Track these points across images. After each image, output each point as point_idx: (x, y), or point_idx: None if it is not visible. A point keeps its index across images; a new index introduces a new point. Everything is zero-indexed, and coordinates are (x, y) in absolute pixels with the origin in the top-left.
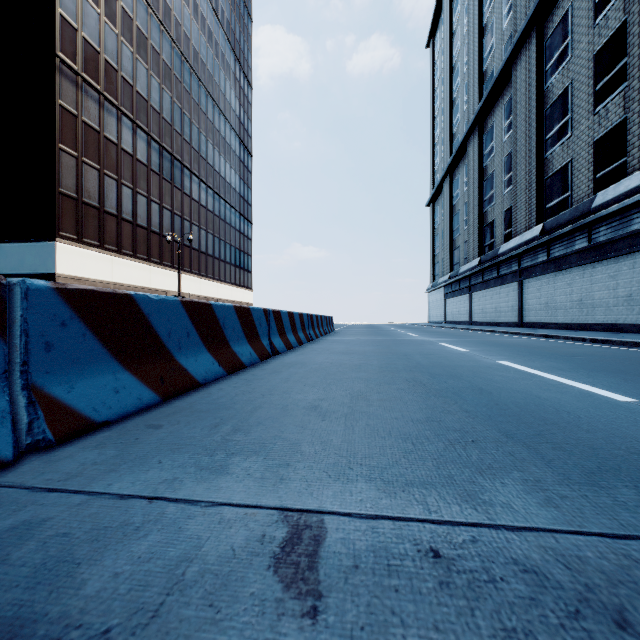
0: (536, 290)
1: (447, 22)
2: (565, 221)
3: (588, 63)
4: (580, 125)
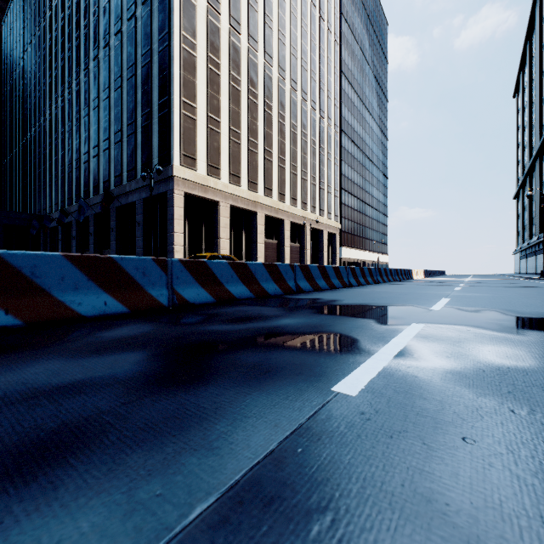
0: (538, 260)
1: (521, 100)
2: (540, 237)
3: None
4: None
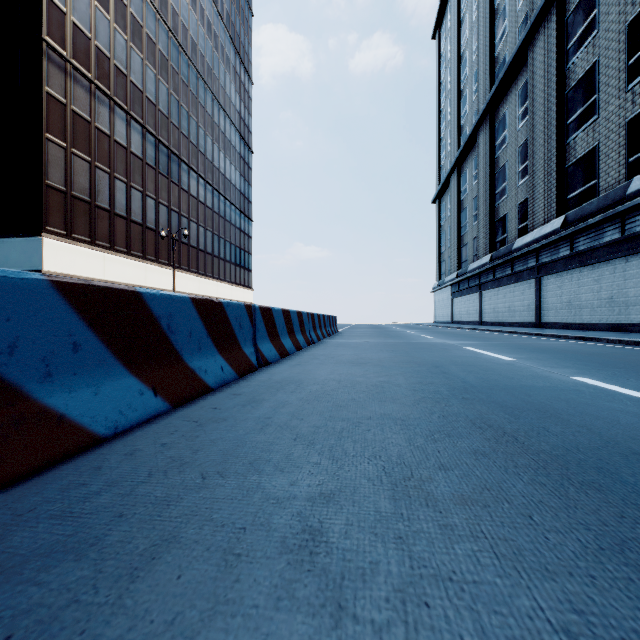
0: (557, 287)
1: (454, 10)
2: (592, 211)
3: (619, 36)
4: (609, 105)
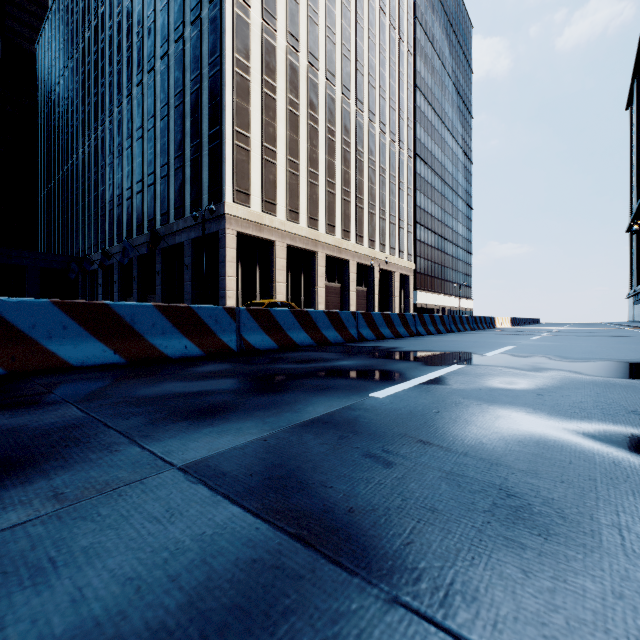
0: None
1: (635, 113)
2: None
3: None
4: None
